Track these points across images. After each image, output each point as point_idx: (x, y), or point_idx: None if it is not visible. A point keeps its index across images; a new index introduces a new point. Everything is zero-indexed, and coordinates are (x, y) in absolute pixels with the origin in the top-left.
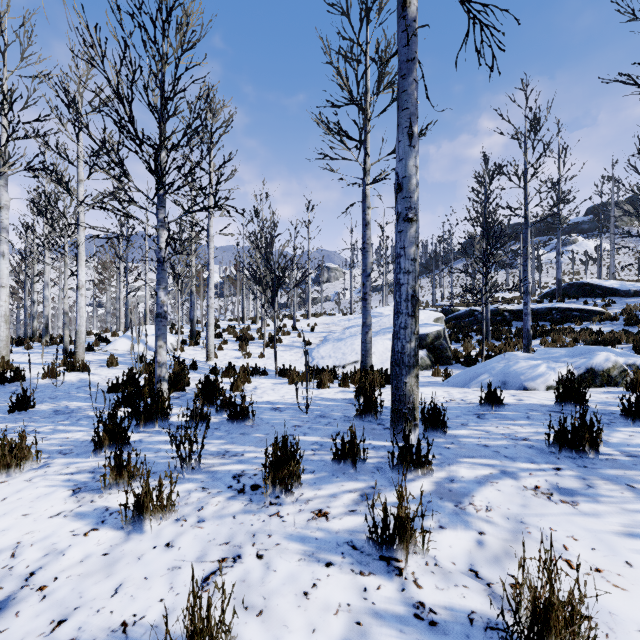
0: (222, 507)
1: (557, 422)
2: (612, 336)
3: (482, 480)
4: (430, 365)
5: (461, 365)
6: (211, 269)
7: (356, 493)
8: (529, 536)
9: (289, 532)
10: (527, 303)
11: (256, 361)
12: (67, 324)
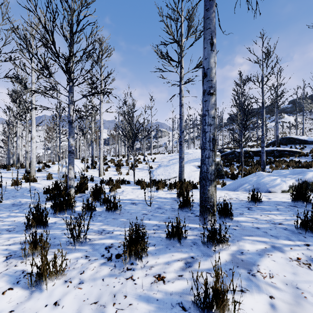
0: (96, 271)
1: (296, 212)
2: (307, 164)
3: (261, 253)
4: None
5: (229, 179)
6: (101, 129)
7: (182, 261)
8: (306, 301)
9: (138, 293)
10: (263, 147)
11: (124, 176)
12: (27, 157)
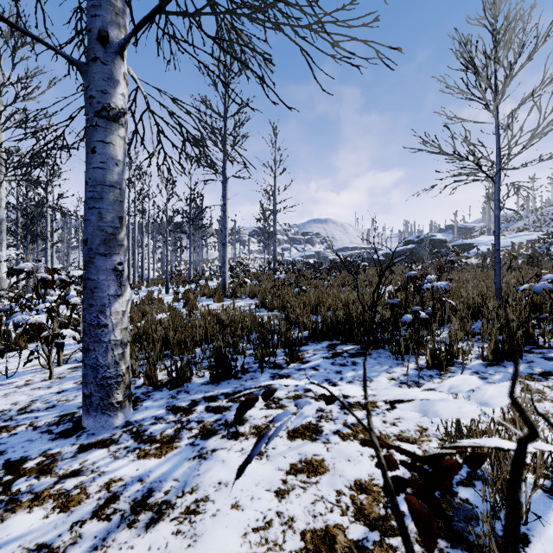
0: None
1: None
2: None
3: None
4: None
5: None
6: None
7: None
8: None
9: None
10: None
11: None
12: None
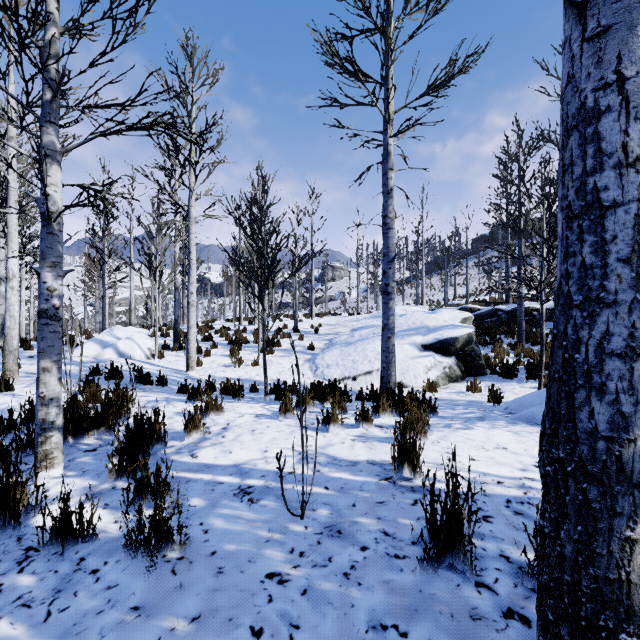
0: None
1: None
2: None
3: None
4: (460, 376)
5: (498, 376)
6: (192, 258)
7: None
8: None
9: None
10: None
11: (248, 370)
12: None
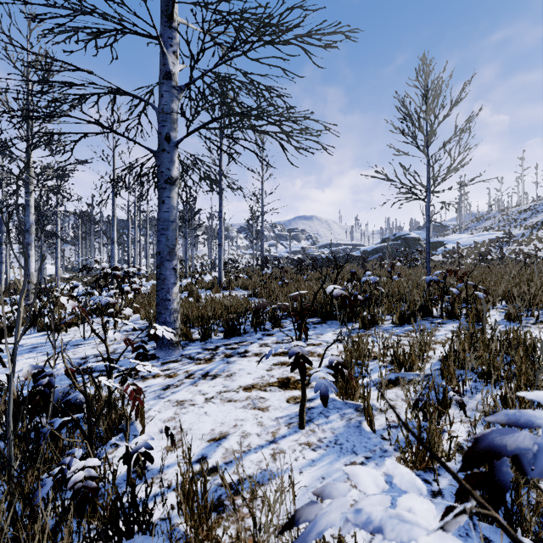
0: None
1: None
2: None
3: None
4: None
5: None
6: None
7: None
8: None
9: None
10: None
11: None
12: None
